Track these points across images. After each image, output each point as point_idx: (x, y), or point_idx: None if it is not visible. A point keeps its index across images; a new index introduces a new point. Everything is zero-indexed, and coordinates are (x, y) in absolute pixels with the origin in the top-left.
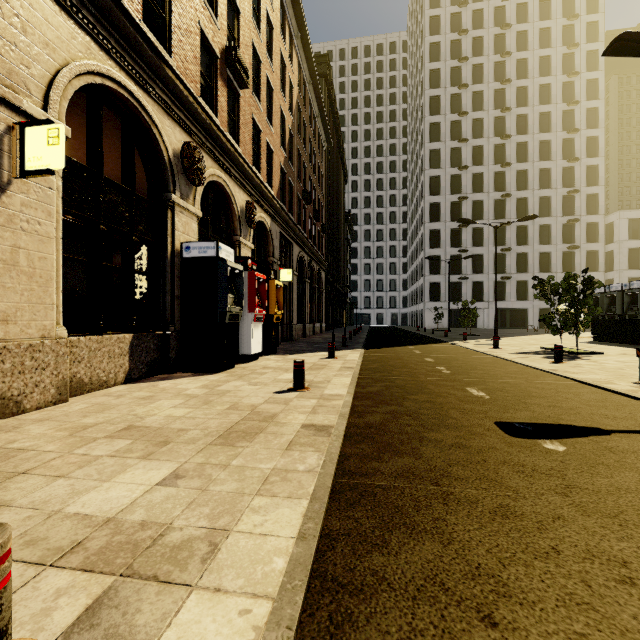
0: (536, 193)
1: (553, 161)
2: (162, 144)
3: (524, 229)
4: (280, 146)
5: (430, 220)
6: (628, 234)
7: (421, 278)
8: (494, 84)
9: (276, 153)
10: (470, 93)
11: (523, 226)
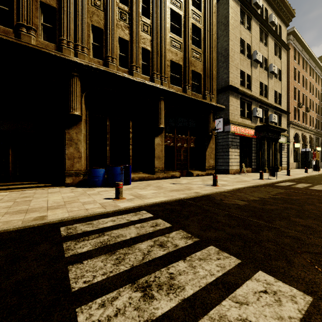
0: None
1: None
2: (298, 135)
3: None
4: (315, 113)
5: None
6: None
7: None
8: None
9: (314, 116)
10: None
11: None
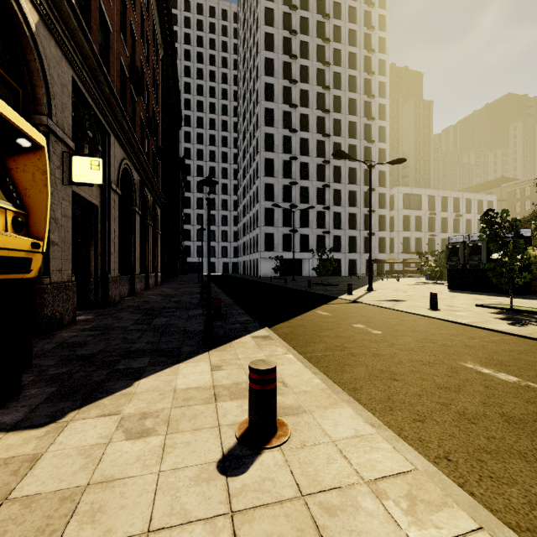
0: (347, 164)
1: (358, 140)
2: None
3: (338, 192)
4: None
5: (265, 174)
6: (403, 204)
7: (256, 229)
8: (317, 63)
9: None
10: (299, 65)
11: (338, 190)
